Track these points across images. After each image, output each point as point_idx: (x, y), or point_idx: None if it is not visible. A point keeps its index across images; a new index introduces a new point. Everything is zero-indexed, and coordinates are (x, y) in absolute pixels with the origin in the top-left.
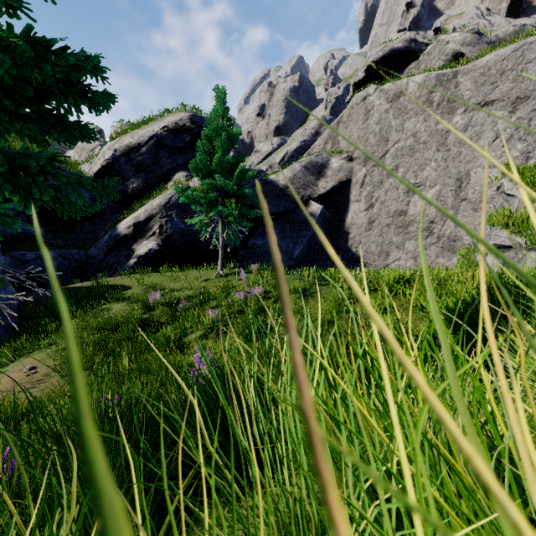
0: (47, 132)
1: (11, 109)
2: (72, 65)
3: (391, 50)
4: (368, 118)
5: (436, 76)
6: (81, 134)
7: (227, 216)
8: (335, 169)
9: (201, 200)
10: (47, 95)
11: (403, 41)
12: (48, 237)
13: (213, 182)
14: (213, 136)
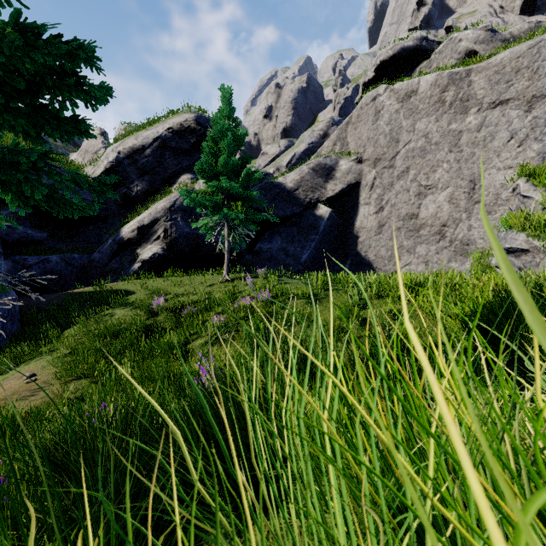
0: (42, 129)
1: (2, 102)
2: (65, 54)
3: (402, 49)
4: (378, 119)
5: (449, 75)
6: (78, 130)
7: (233, 219)
8: (344, 171)
9: (206, 203)
10: (41, 88)
11: (414, 39)
12: (51, 241)
13: (219, 184)
14: (219, 137)
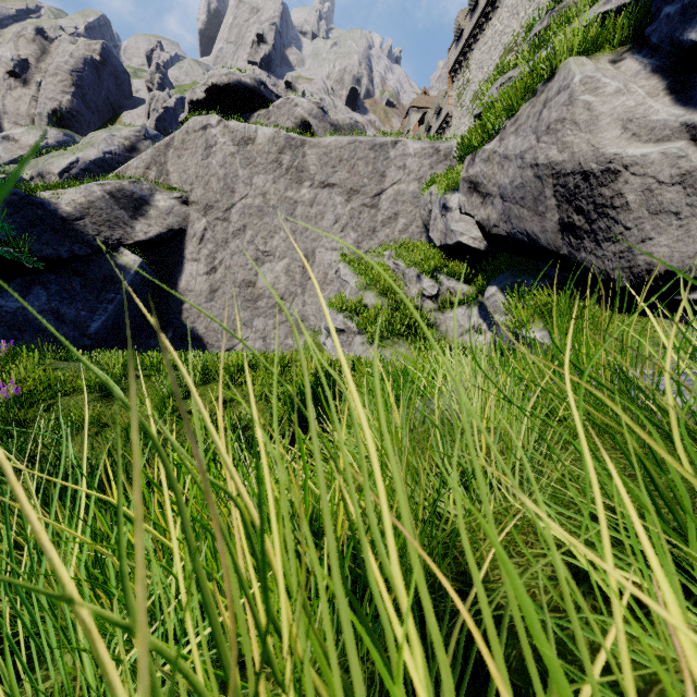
0: None
1: None
2: None
3: (238, 82)
4: (210, 155)
5: (286, 137)
6: None
7: None
8: (163, 210)
9: None
10: None
11: (252, 78)
12: None
13: None
14: None
